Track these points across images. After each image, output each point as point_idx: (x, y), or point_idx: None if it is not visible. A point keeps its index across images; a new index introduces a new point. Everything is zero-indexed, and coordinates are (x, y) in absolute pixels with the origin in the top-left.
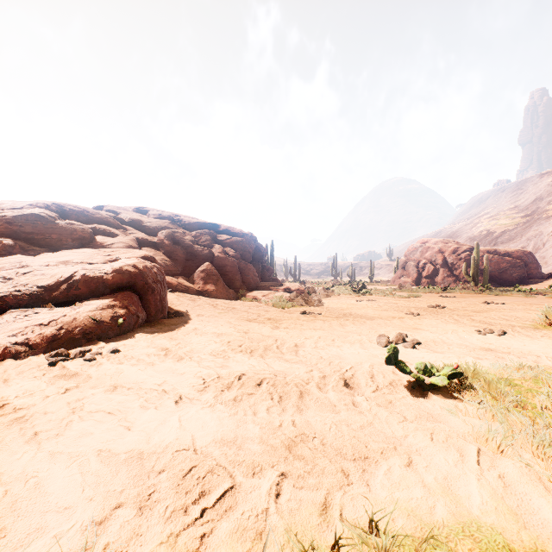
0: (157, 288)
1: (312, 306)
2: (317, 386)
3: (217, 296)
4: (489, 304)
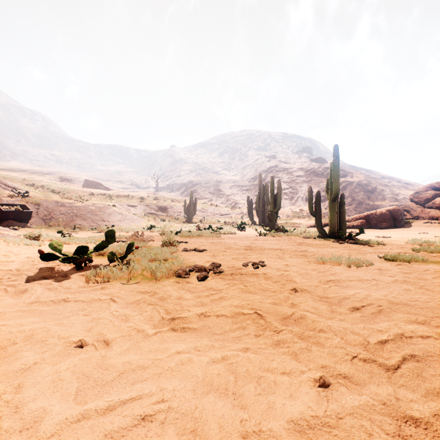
0: (374, 219)
1: None
2: None
3: None
4: None
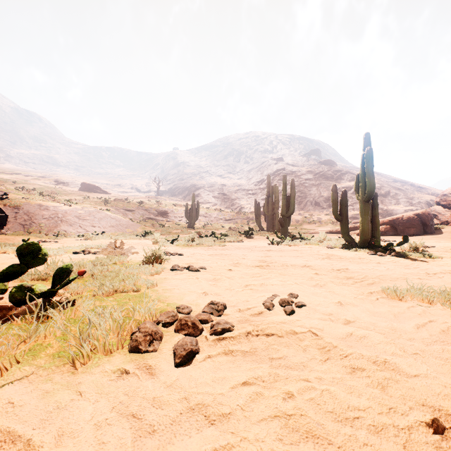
0: (400, 225)
1: None
2: None
3: None
4: None
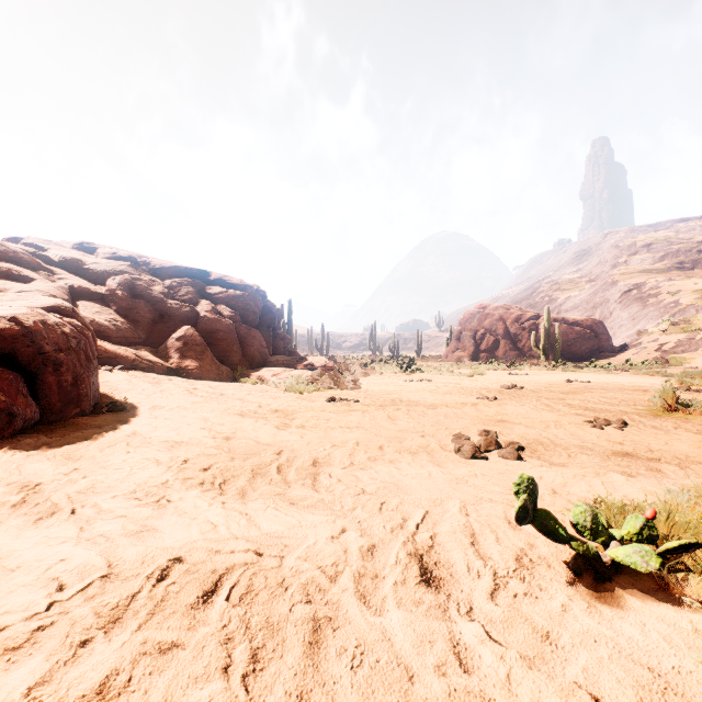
0: (66, 361)
1: (345, 389)
2: (358, 591)
3: (202, 376)
4: (573, 382)
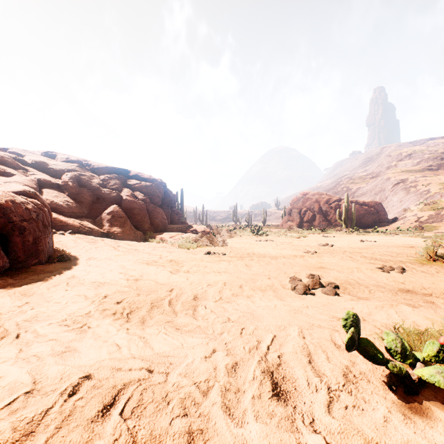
0: (28, 228)
1: (217, 246)
2: (224, 405)
3: (124, 237)
4: (364, 242)
